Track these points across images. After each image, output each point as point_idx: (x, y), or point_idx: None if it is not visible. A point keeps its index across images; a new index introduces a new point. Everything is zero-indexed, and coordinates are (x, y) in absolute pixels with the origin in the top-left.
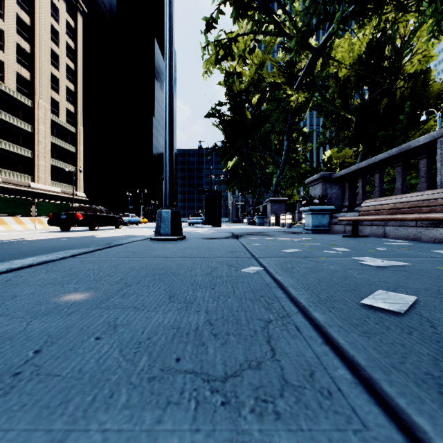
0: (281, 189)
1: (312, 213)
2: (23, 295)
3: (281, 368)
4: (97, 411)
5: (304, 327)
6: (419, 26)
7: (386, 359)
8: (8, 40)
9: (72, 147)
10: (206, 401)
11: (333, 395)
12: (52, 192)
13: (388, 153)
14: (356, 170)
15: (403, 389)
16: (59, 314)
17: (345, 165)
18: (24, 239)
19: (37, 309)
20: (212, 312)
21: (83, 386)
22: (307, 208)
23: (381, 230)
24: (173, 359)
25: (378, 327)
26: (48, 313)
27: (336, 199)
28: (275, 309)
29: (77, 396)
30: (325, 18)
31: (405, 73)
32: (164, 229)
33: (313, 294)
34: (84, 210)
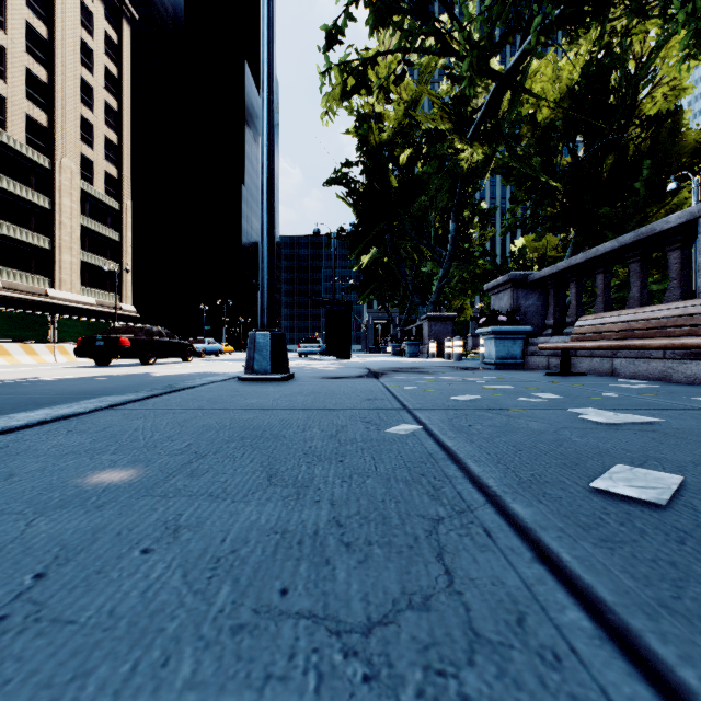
0: (445, 299)
1: (496, 337)
2: (24, 472)
3: (465, 608)
4: (138, 694)
5: (498, 531)
6: (665, 41)
7: (648, 591)
8: (13, 63)
9: (114, 233)
10: (336, 674)
11: (564, 662)
12: (82, 304)
13: (619, 241)
14: (566, 269)
15: (687, 649)
16: (82, 507)
17: (547, 262)
18: (37, 379)
19: (46, 497)
20: (340, 503)
21: (115, 643)
22: (488, 330)
23: (607, 365)
24: (275, 591)
25: (625, 529)
26: (63, 504)
27: (533, 315)
28: (447, 498)
29: (103, 664)
30: (517, 26)
31: (642, 114)
32: (260, 363)
33: (508, 471)
34: (132, 332)
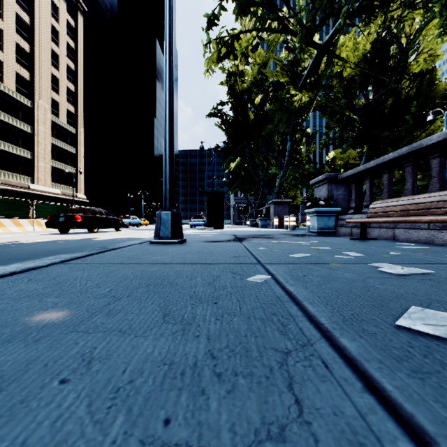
0: (284, 190)
1: (317, 215)
2: None
3: (314, 439)
4: None
5: (333, 362)
6: (425, 24)
7: None
8: (7, 39)
9: (72, 148)
10: None
11: None
12: (52, 194)
13: (398, 152)
14: (363, 170)
15: None
16: (23, 341)
17: (349, 167)
18: (20, 242)
19: None
20: (214, 338)
21: None
22: (312, 210)
23: (391, 233)
24: (160, 420)
25: (428, 361)
26: (10, 339)
27: (341, 201)
28: (293, 333)
29: None
30: (331, 13)
31: (410, 72)
32: (164, 232)
33: (334, 311)
34: (83, 211)
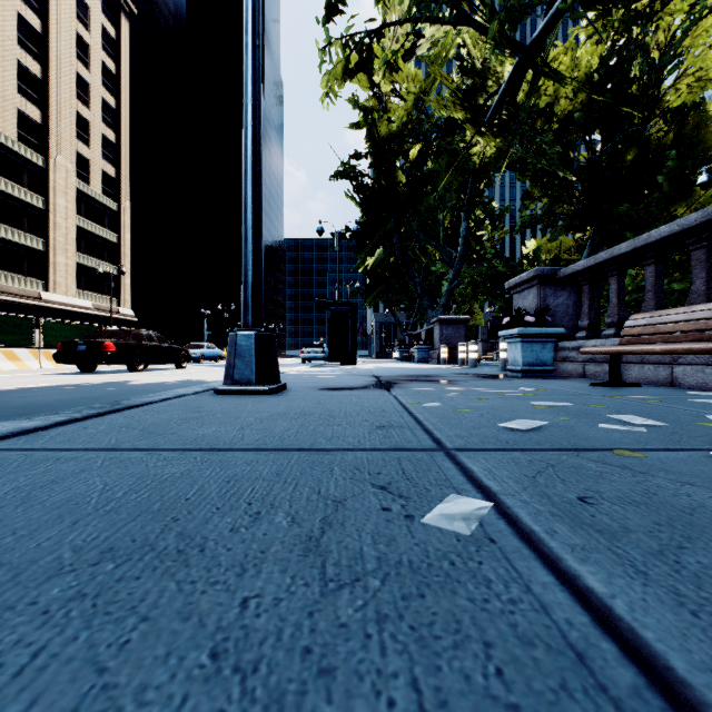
0: (454, 303)
1: (523, 341)
2: None
3: None
4: None
5: None
6: (692, 25)
7: None
8: (4, 56)
9: (111, 235)
10: None
11: None
12: (78, 308)
13: (680, 223)
14: (606, 261)
15: None
16: None
17: (560, 264)
18: None
19: None
20: None
21: None
22: (514, 332)
23: (665, 373)
24: None
25: None
26: None
27: (563, 316)
28: None
29: None
30: None
31: (665, 106)
32: (241, 371)
33: None
34: (119, 336)
